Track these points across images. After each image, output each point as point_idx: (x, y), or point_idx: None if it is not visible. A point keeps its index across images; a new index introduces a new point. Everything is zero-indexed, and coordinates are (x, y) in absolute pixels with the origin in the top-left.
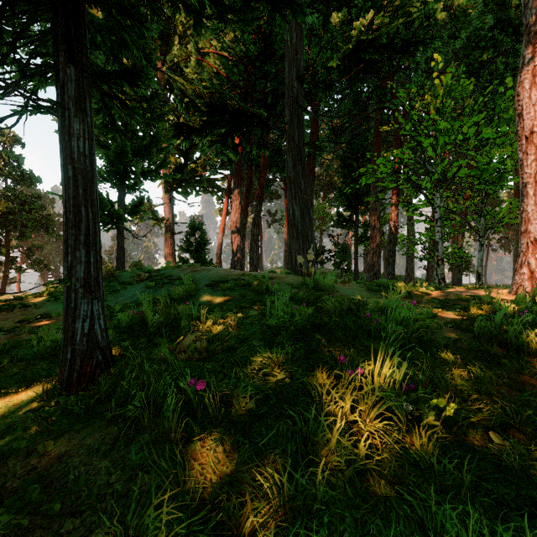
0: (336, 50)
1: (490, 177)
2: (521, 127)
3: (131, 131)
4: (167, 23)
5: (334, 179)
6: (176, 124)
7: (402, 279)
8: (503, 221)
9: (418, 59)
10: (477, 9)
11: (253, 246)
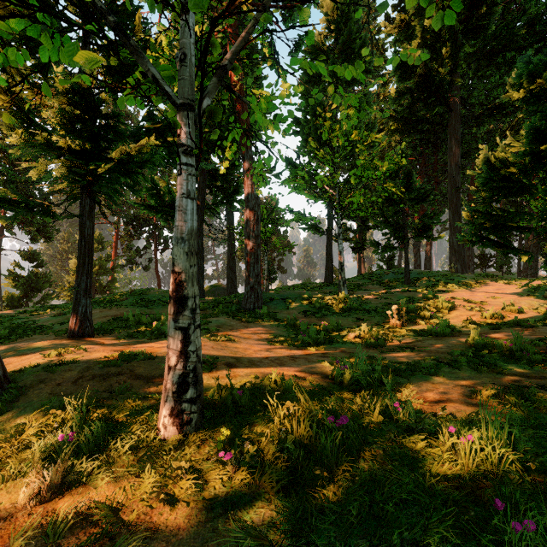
0: None
1: None
2: None
3: None
4: None
5: None
6: None
7: None
8: None
9: None
10: None
11: (427, 257)
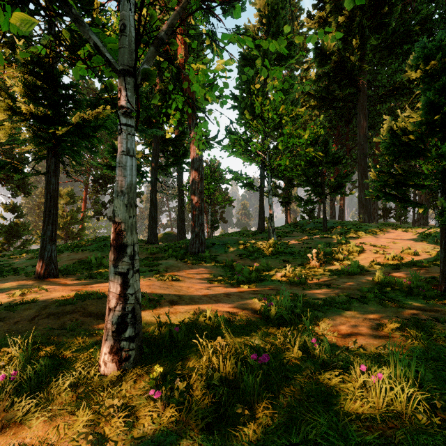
0: None
1: None
2: None
3: None
4: None
5: None
6: None
7: None
8: None
9: None
10: None
11: (340, 209)
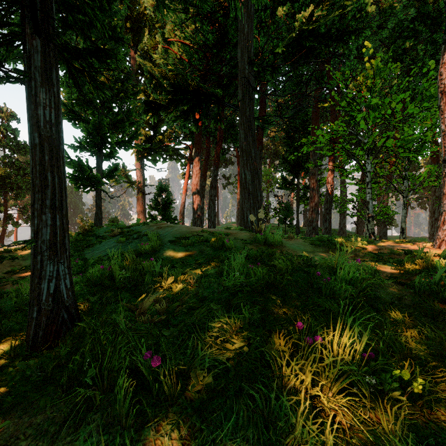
0: (280, 40)
1: (413, 146)
2: (443, 103)
3: (107, 108)
4: (139, 18)
5: (278, 148)
6: (146, 102)
7: (336, 232)
8: (423, 183)
9: (351, 46)
10: (401, 3)
11: (211, 205)
